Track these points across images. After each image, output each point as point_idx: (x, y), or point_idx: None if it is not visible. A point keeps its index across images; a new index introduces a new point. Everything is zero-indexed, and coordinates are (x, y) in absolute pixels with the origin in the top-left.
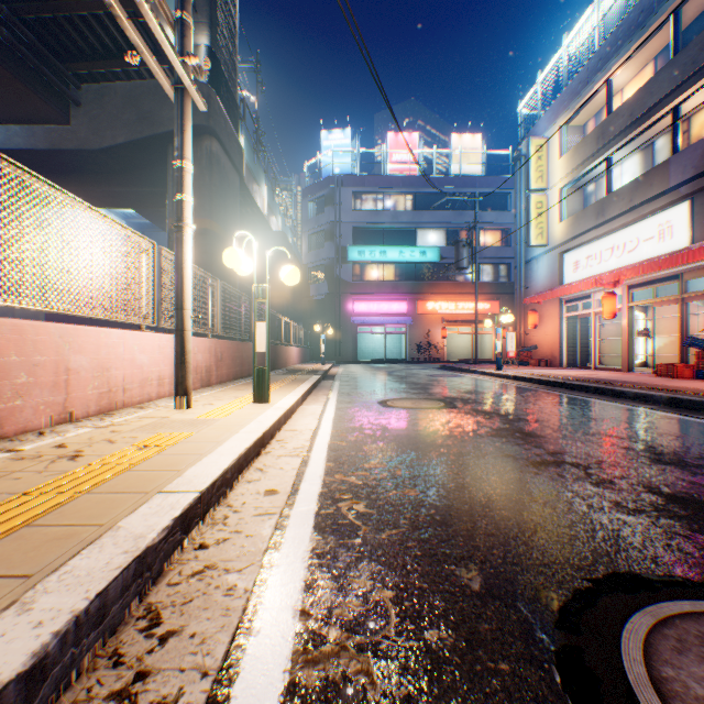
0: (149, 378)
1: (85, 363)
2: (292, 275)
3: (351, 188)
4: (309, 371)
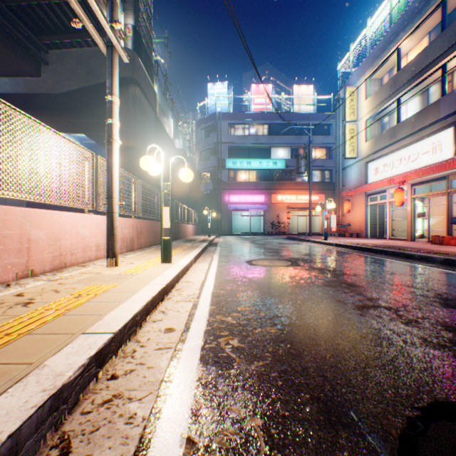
0: (89, 246)
1: (42, 235)
2: (187, 175)
3: (228, 121)
4: (200, 240)
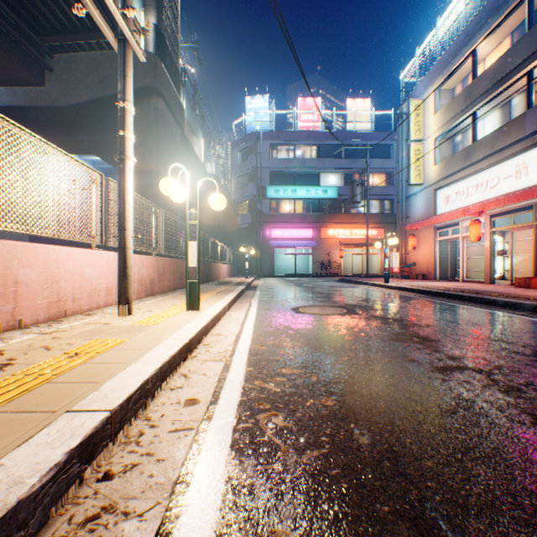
0: (97, 289)
1: (34, 276)
2: (218, 201)
3: (269, 141)
4: (236, 283)
